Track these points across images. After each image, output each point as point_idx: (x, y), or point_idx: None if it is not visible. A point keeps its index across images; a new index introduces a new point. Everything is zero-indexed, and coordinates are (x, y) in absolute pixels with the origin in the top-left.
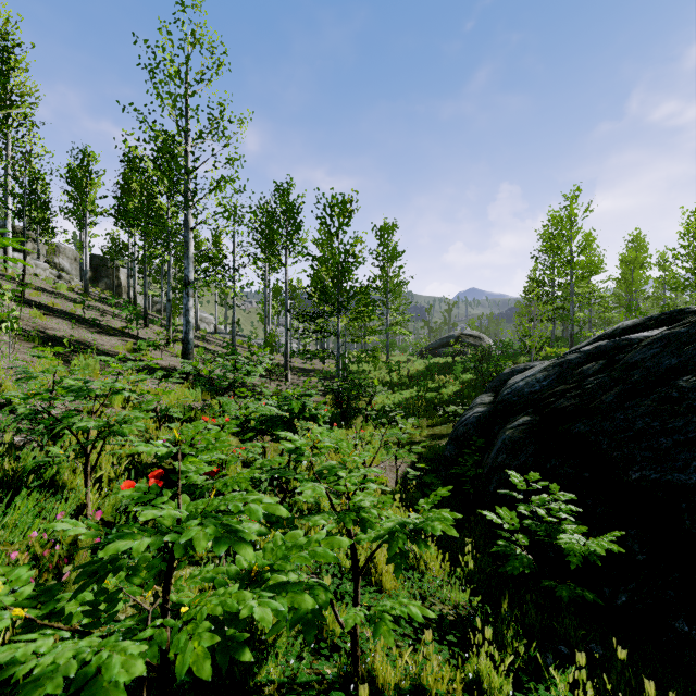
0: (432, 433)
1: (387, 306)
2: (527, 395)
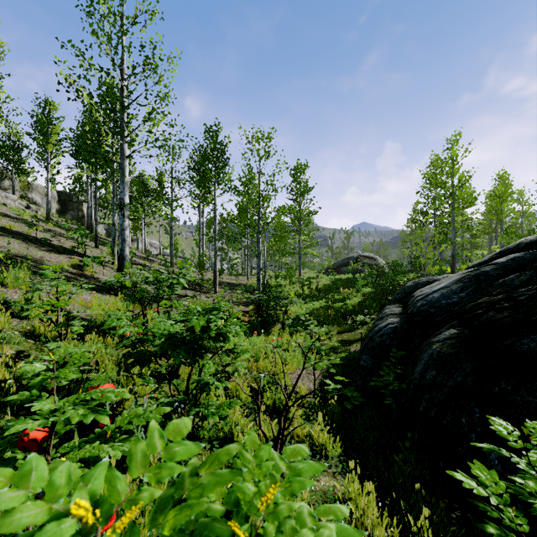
0: (341, 339)
1: (300, 232)
2: (446, 306)
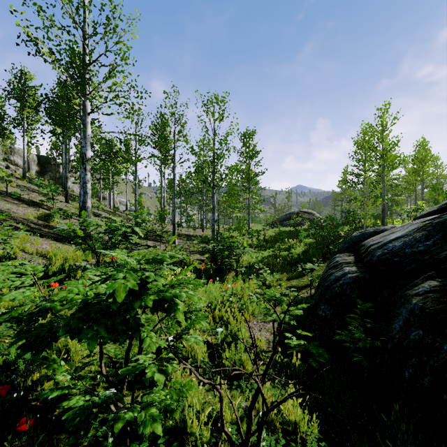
0: (290, 285)
1: (249, 190)
2: (412, 255)
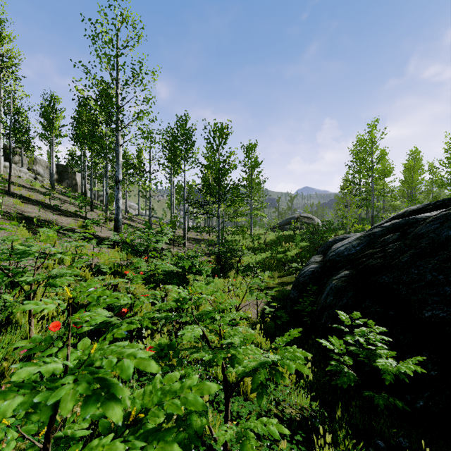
0: (281, 281)
1: (251, 197)
2: (346, 256)
